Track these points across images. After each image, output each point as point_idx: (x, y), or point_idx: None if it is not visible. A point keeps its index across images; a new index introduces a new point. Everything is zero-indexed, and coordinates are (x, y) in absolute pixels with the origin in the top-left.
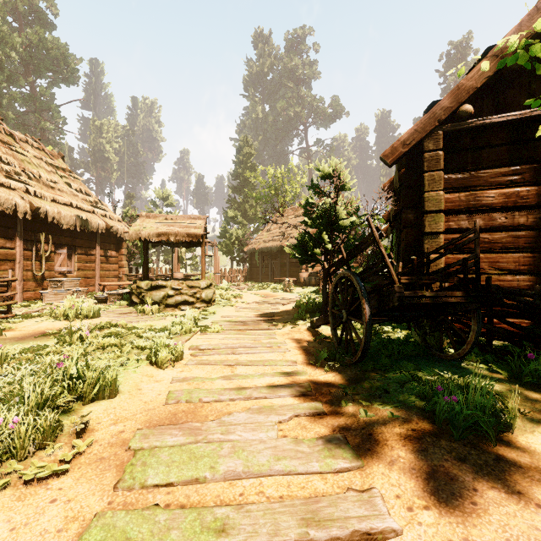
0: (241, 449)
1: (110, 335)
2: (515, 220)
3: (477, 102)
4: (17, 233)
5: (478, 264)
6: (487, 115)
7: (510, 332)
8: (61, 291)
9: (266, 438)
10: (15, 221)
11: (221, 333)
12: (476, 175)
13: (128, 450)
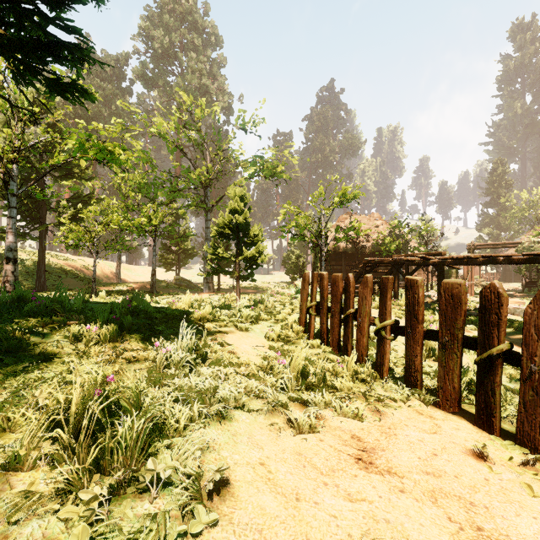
0: None
1: None
2: None
3: None
4: None
5: None
6: None
7: None
8: None
9: None
10: None
11: None
12: None
13: None
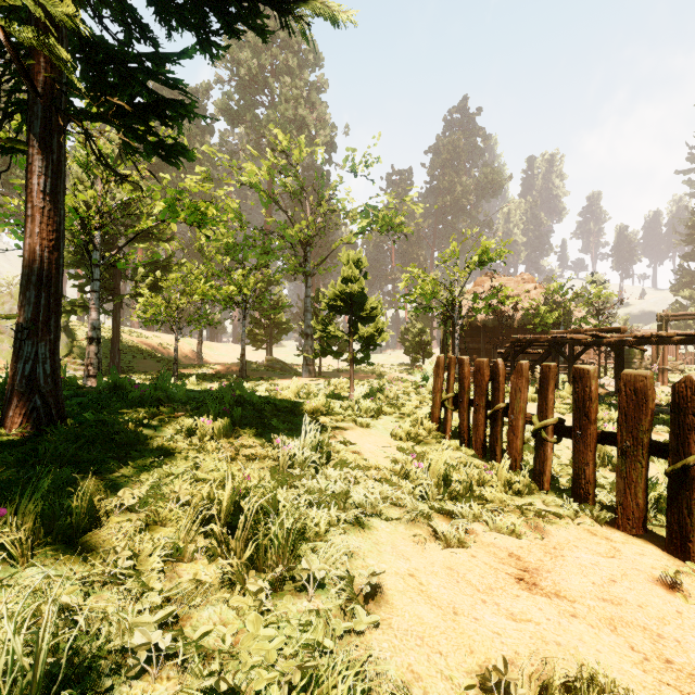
0: None
1: None
2: None
3: None
4: None
5: None
6: None
7: None
8: None
9: None
10: None
11: None
12: None
13: None
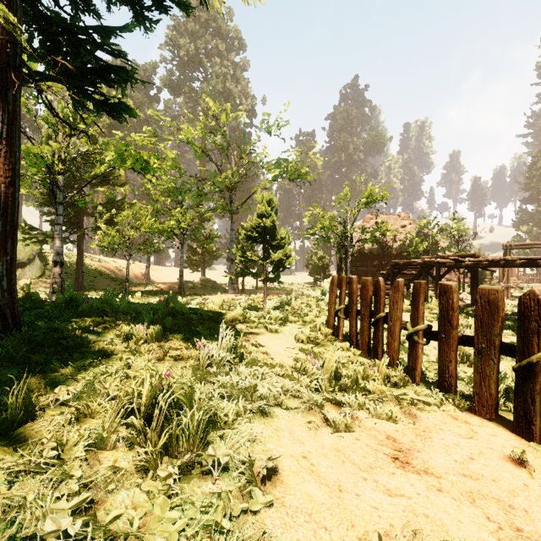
0: None
1: None
2: None
3: None
4: None
5: None
6: None
7: None
8: None
9: None
10: None
11: None
12: None
13: None
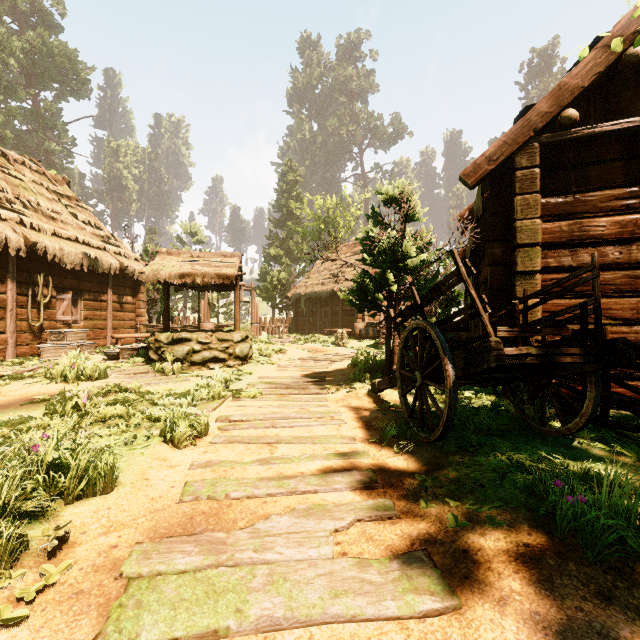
0: (282, 577)
1: (115, 402)
2: (632, 255)
3: (581, 107)
4: (8, 274)
5: (598, 311)
6: (594, 123)
7: (634, 400)
8: (63, 345)
9: (318, 557)
10: (6, 260)
11: (259, 399)
12: (582, 199)
13: (118, 579)
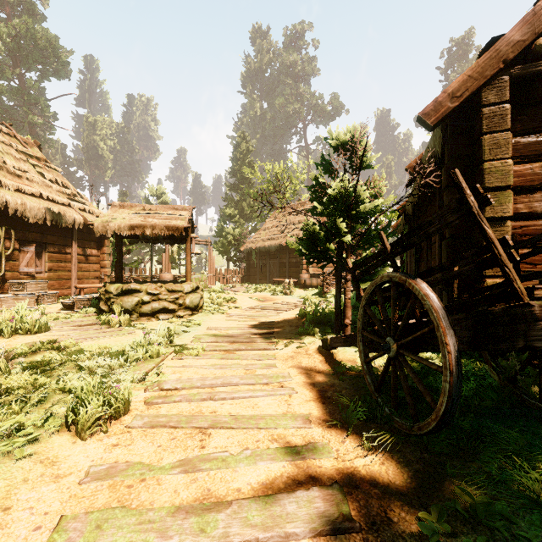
0: None
1: (32, 366)
2: None
3: None
4: None
5: None
6: None
7: None
8: (22, 295)
9: None
10: None
11: (201, 357)
12: None
13: None
